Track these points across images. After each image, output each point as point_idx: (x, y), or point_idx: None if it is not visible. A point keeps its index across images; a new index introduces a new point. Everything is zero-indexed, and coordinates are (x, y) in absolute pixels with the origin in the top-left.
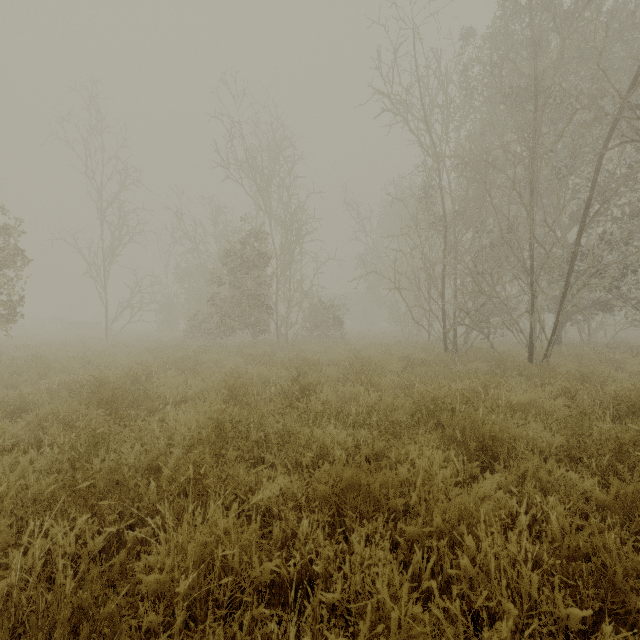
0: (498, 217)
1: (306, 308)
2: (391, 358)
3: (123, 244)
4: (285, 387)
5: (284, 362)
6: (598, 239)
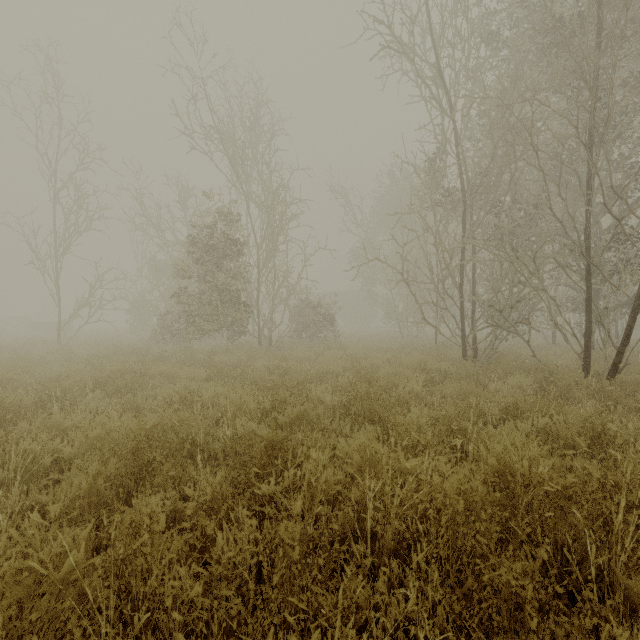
0: (546, 182)
1: (293, 306)
2: (404, 371)
3: (79, 231)
4: (249, 429)
5: (259, 377)
6: (637, 224)
